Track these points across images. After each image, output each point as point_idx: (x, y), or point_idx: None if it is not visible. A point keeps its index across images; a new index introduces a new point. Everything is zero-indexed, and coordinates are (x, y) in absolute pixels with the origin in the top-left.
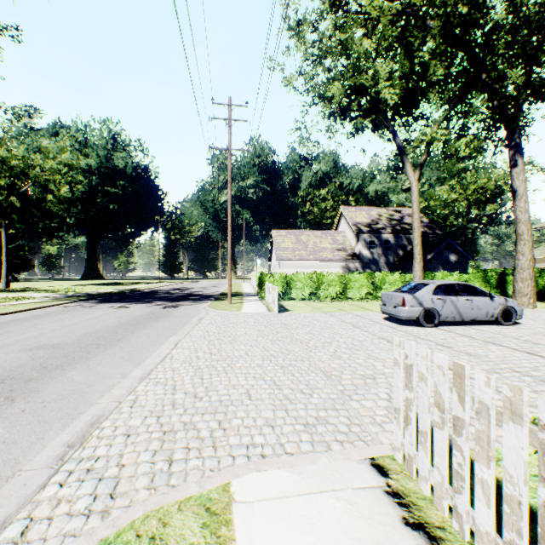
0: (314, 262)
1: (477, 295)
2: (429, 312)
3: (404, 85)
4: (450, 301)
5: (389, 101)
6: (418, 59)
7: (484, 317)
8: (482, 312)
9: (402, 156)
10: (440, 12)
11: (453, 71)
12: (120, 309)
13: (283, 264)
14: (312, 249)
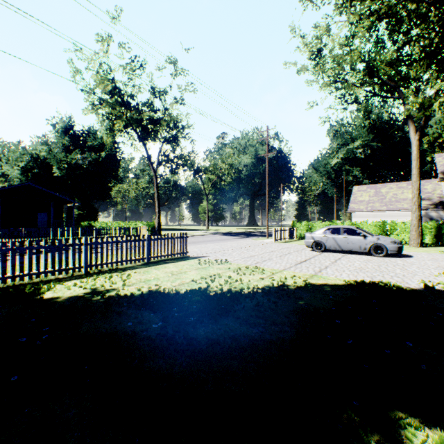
0: (386, 212)
1: (354, 235)
2: (318, 243)
3: (371, 80)
4: (332, 237)
5: (359, 97)
6: (385, 55)
7: (359, 249)
8: (356, 246)
9: (406, 121)
10: (402, 10)
11: (436, 40)
12: (220, 237)
13: (354, 214)
14: (387, 200)
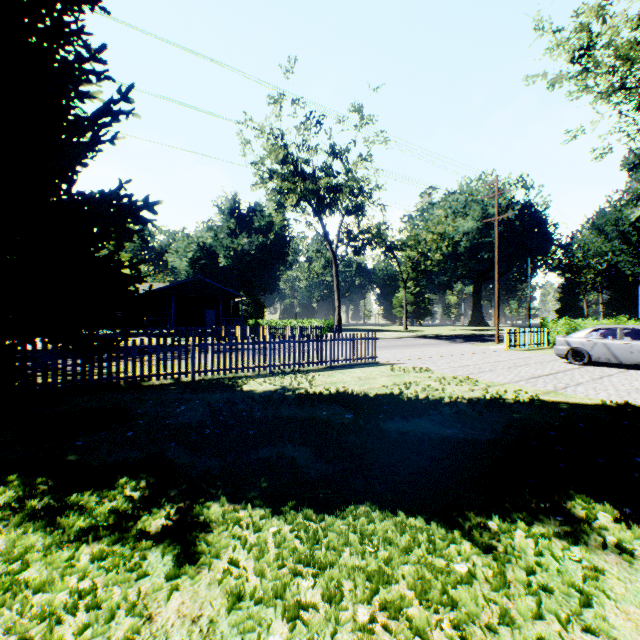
0: None
1: None
2: (577, 352)
3: None
4: (601, 343)
5: None
6: None
7: None
8: None
9: None
10: None
11: None
12: (423, 341)
13: None
14: None
